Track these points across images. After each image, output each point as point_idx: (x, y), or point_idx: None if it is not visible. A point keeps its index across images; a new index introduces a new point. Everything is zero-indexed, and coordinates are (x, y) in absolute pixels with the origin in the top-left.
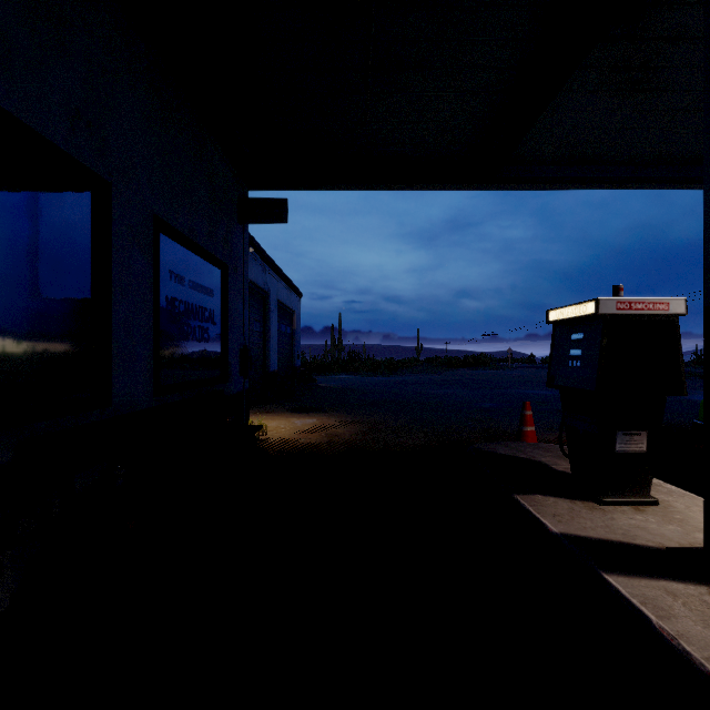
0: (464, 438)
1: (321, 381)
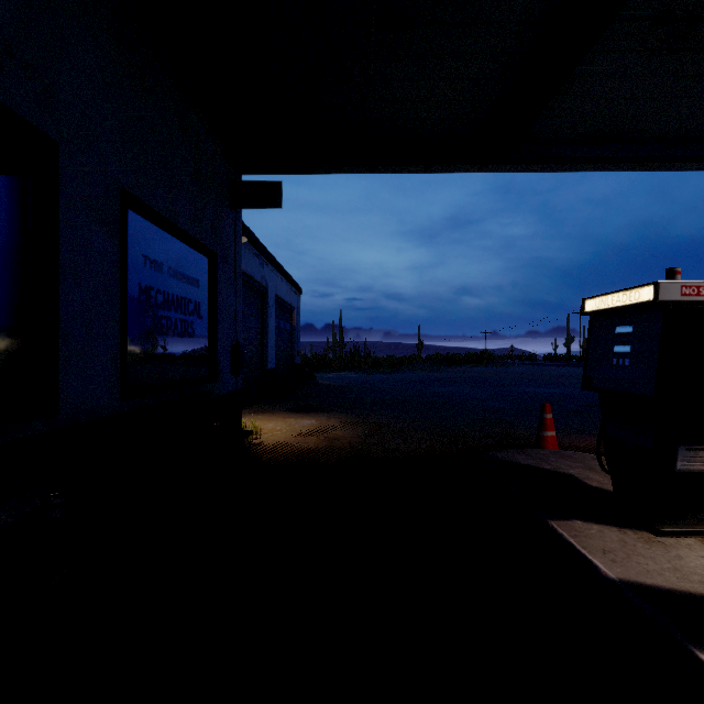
0: (475, 443)
1: (321, 378)
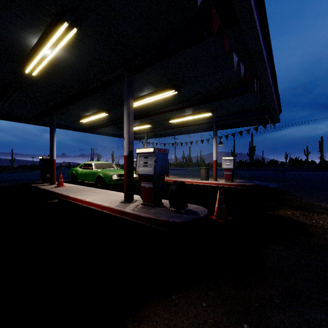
0: None
1: None
